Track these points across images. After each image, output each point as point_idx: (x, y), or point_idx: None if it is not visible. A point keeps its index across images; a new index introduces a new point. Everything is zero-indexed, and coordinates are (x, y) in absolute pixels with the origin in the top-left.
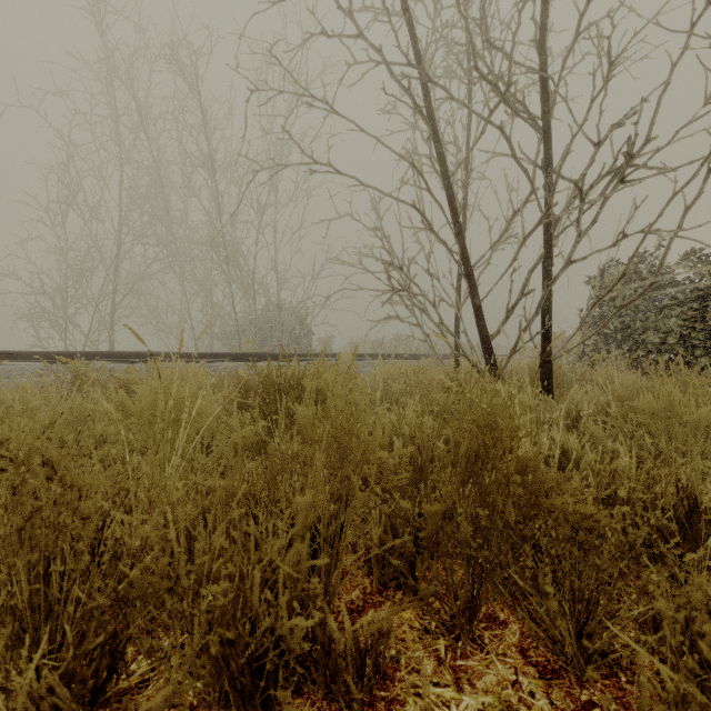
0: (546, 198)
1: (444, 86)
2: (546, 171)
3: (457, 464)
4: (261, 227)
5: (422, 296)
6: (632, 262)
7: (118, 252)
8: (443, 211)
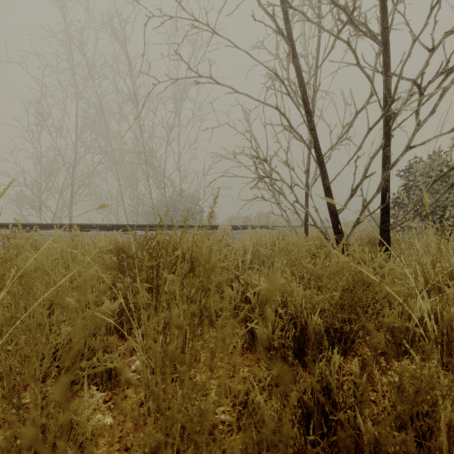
0: (385, 97)
1: (301, 11)
2: (385, 76)
3: (330, 333)
4: (169, 141)
5: (282, 181)
6: (432, 159)
7: (75, 158)
8: (300, 111)
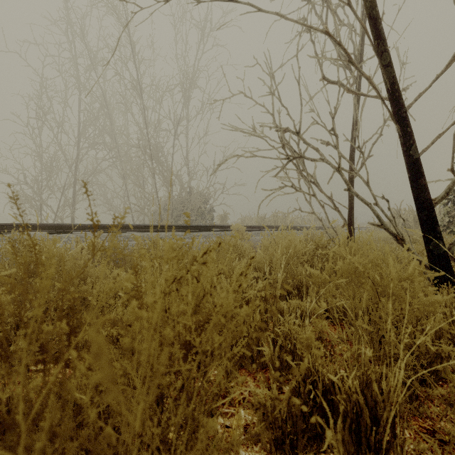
0: None
1: None
2: None
3: None
4: (176, 134)
5: (323, 160)
6: None
7: (77, 154)
8: (368, 35)
